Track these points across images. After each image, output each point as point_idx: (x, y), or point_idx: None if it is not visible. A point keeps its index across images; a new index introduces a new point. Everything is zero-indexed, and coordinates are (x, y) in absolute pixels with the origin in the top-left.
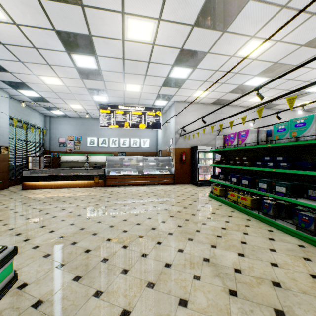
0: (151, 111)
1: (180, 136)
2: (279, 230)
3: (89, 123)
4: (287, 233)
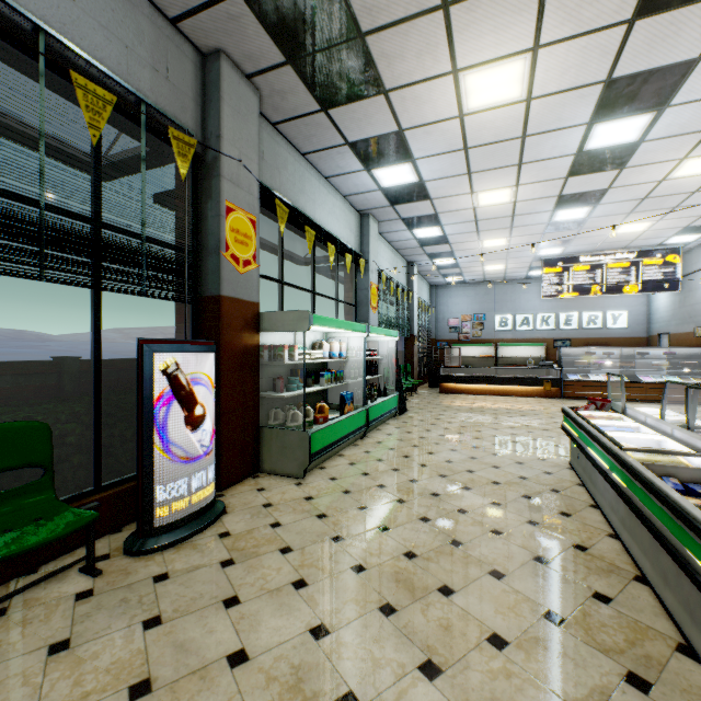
0: (653, 257)
1: None
2: None
3: (497, 289)
4: None
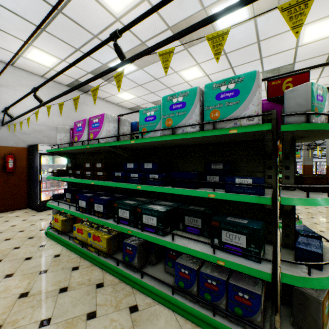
0: None
1: (2, 125)
2: (148, 298)
3: None
4: (160, 302)
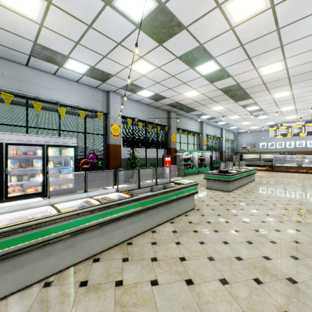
0: (311, 123)
1: None
2: None
3: (261, 133)
4: None
